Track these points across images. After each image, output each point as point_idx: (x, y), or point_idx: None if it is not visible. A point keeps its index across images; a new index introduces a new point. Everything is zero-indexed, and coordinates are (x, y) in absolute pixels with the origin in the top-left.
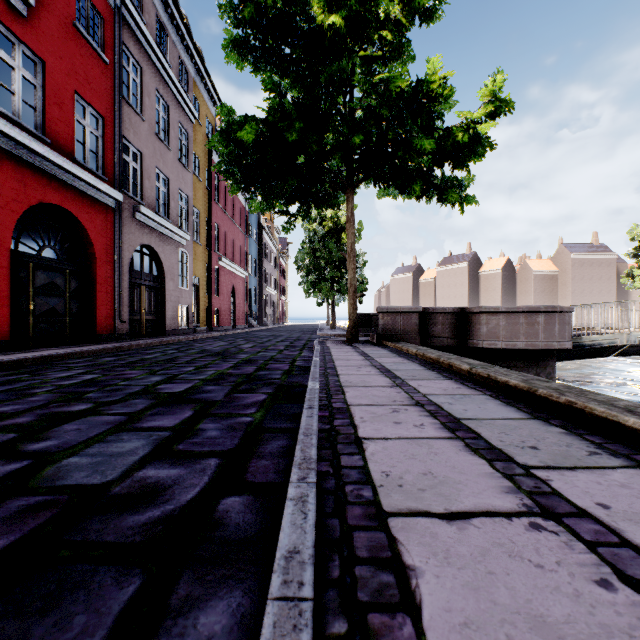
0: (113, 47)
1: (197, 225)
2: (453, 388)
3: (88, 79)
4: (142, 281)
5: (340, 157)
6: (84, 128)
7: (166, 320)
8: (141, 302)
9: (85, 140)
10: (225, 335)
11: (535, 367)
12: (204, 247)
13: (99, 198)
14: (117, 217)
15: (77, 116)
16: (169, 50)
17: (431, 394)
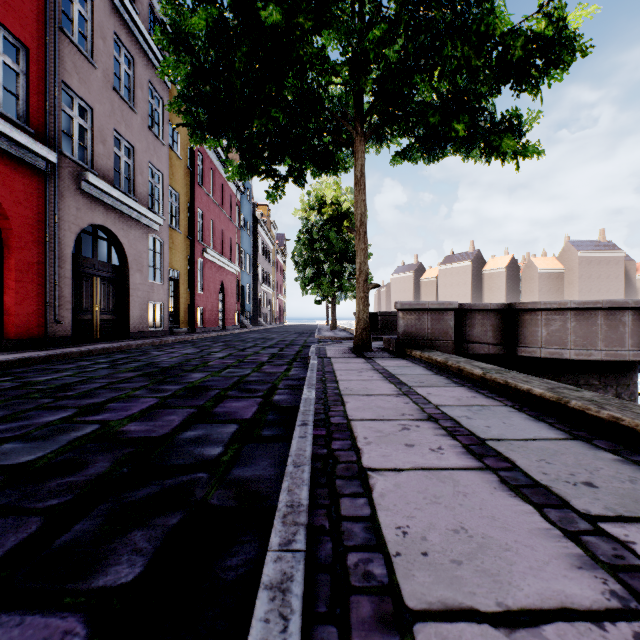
0: None
1: (176, 210)
2: None
3: None
4: (95, 271)
5: (348, 73)
6: None
7: (130, 320)
8: (94, 297)
9: None
10: (206, 338)
11: (615, 385)
12: (185, 236)
13: (18, 154)
14: (51, 184)
15: None
16: None
17: None
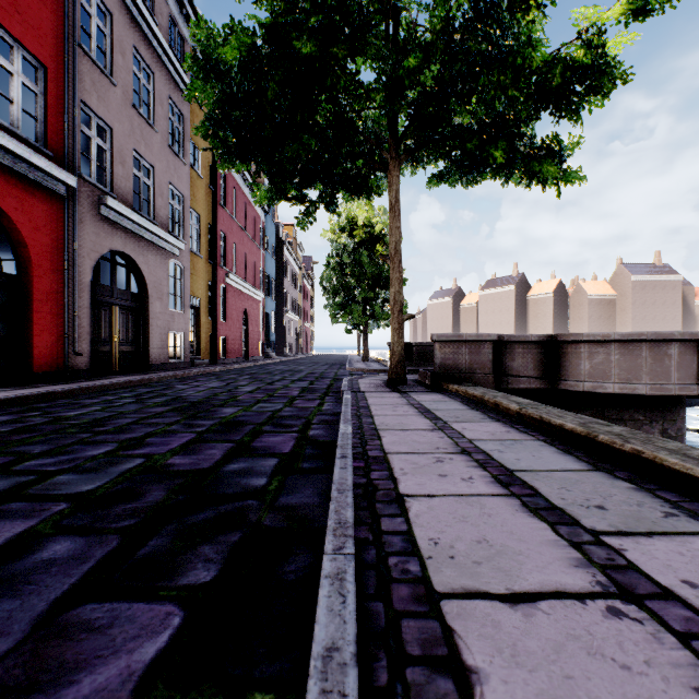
0: None
1: (197, 233)
2: None
3: (17, 6)
4: (114, 300)
5: (382, 100)
6: (12, 77)
7: (150, 351)
8: (112, 328)
9: (13, 94)
10: (230, 370)
11: (661, 420)
12: (206, 261)
13: (37, 179)
14: (70, 209)
15: None
16: (155, 2)
17: None
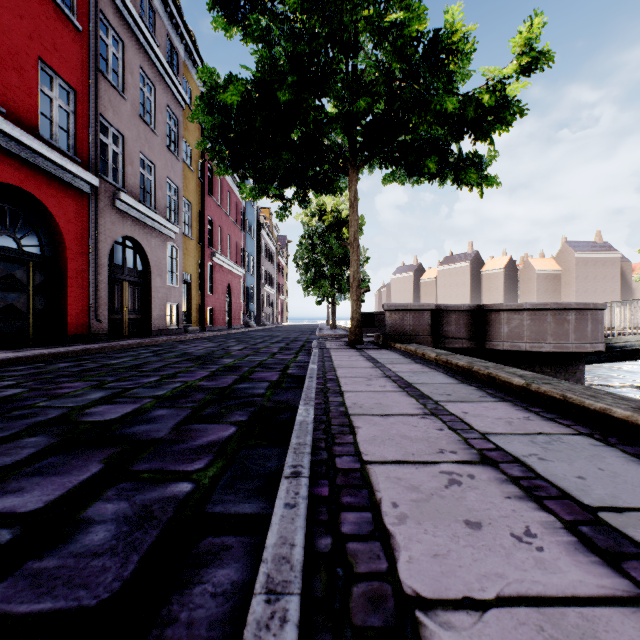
0: (88, 14)
1: (189, 218)
2: (520, 419)
3: (56, 45)
4: (124, 276)
5: (342, 127)
6: (51, 101)
7: (152, 319)
8: (123, 299)
9: (53, 115)
10: (218, 335)
11: (563, 372)
12: (197, 242)
13: (70, 181)
14: (93, 204)
15: (42, 86)
16: (156, 27)
17: (494, 433)
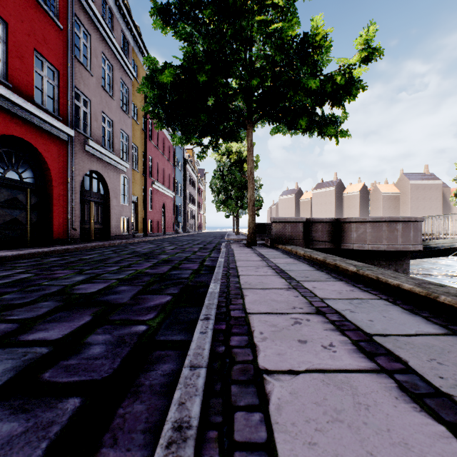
0: (67, 17)
1: (136, 157)
2: (347, 291)
3: (45, 40)
4: (91, 198)
5: (242, 97)
6: (42, 78)
7: (110, 228)
8: (90, 214)
9: (43, 87)
10: (156, 239)
11: (394, 264)
12: (141, 174)
13: (54, 133)
14: (70, 148)
15: (36, 68)
16: (113, 24)
17: (328, 298)
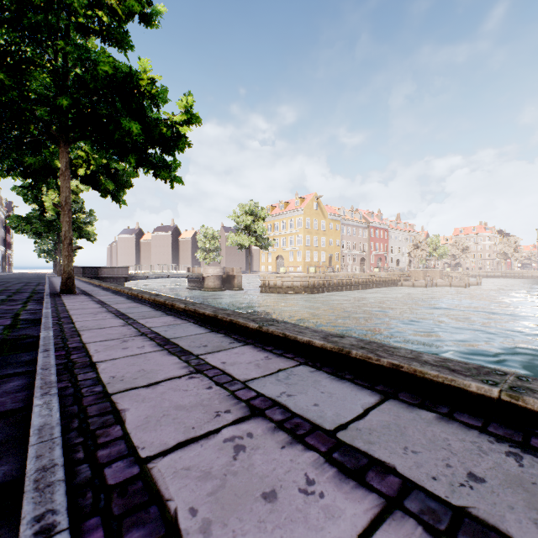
0: None
1: None
2: None
3: None
4: None
5: (55, 231)
6: None
7: None
8: None
9: None
10: None
11: (116, 281)
12: None
13: None
14: None
15: None
16: None
17: None
